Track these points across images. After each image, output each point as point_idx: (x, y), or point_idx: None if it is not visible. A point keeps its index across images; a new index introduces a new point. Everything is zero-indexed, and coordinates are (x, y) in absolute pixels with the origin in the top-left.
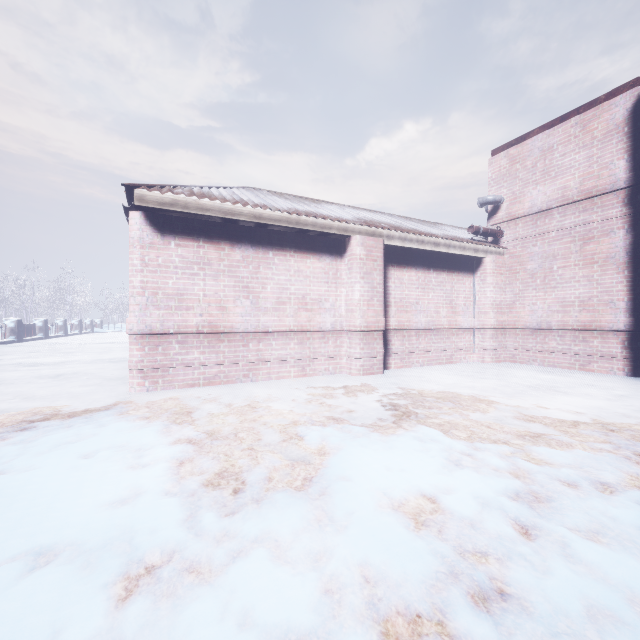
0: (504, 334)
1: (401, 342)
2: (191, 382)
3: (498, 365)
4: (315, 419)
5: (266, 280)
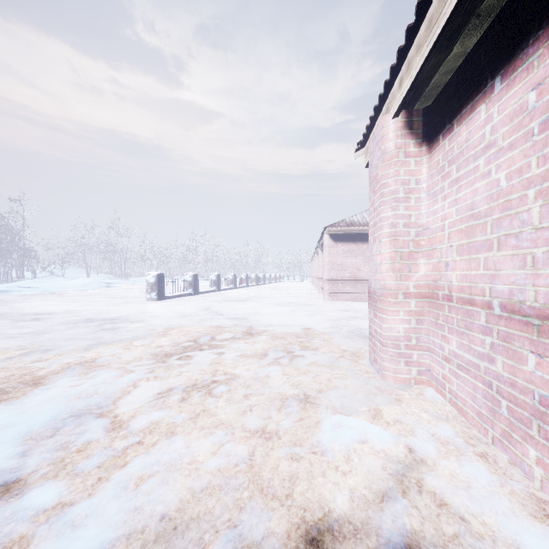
0: None
1: None
2: (346, 299)
3: None
4: None
5: None
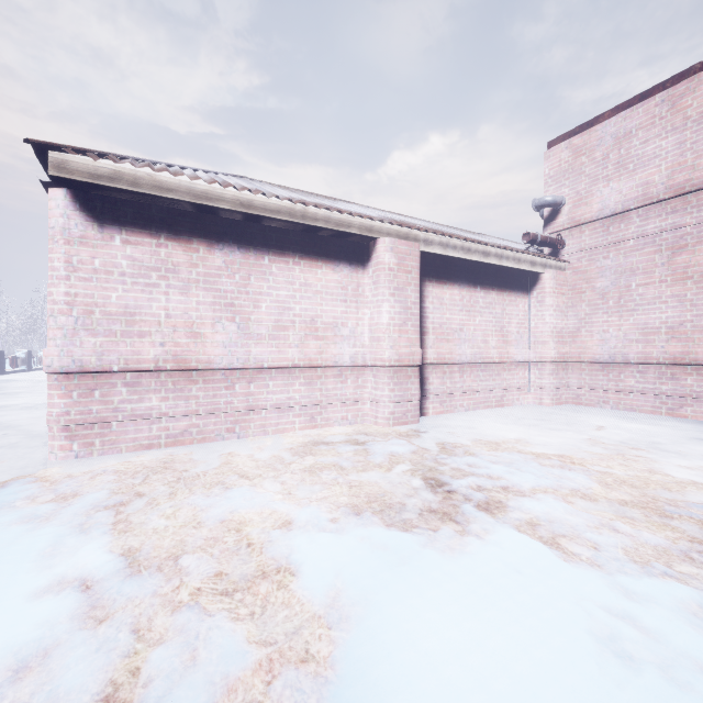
0: (566, 369)
1: (441, 380)
2: (147, 442)
3: (560, 408)
4: (325, 516)
5: (260, 296)
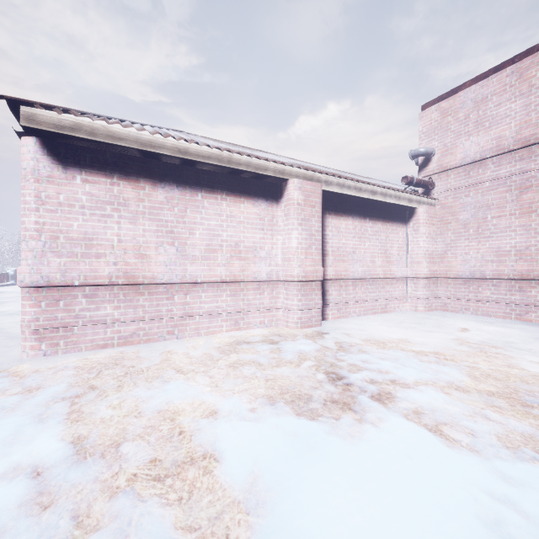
0: (435, 283)
1: (338, 292)
2: (102, 342)
3: (431, 314)
4: (245, 407)
5: (194, 225)
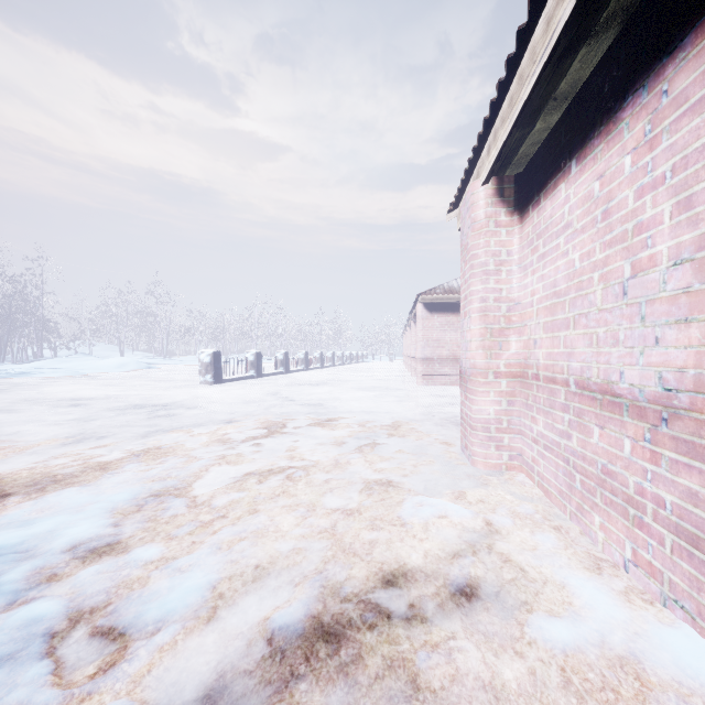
0: None
1: None
2: (444, 383)
3: None
4: None
5: None
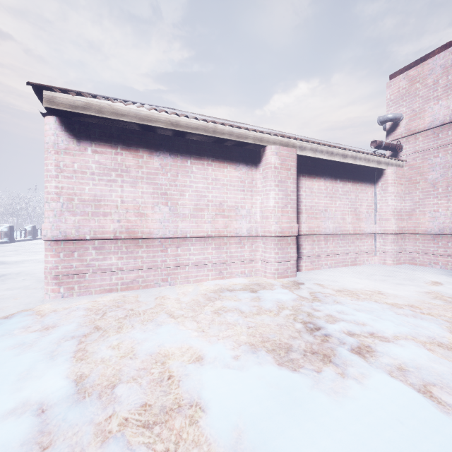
0: (403, 239)
1: (311, 246)
2: (108, 287)
3: (399, 267)
4: (229, 354)
5: (184, 187)
